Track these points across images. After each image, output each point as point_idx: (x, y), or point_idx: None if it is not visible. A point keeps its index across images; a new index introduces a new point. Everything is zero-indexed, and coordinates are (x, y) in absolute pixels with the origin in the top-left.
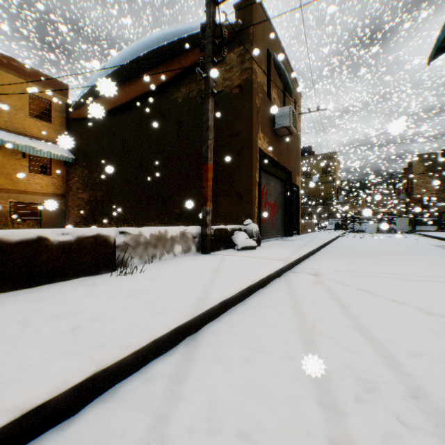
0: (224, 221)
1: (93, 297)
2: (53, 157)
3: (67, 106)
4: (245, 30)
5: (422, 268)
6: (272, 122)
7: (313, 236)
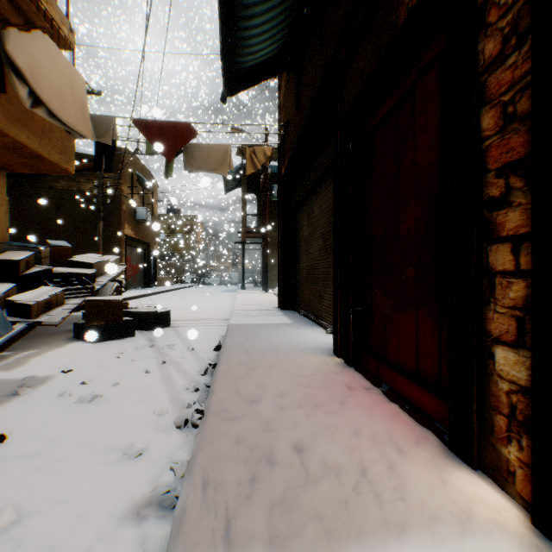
0: None
1: None
2: None
3: None
4: (117, 165)
5: (193, 295)
6: (135, 215)
7: (165, 287)
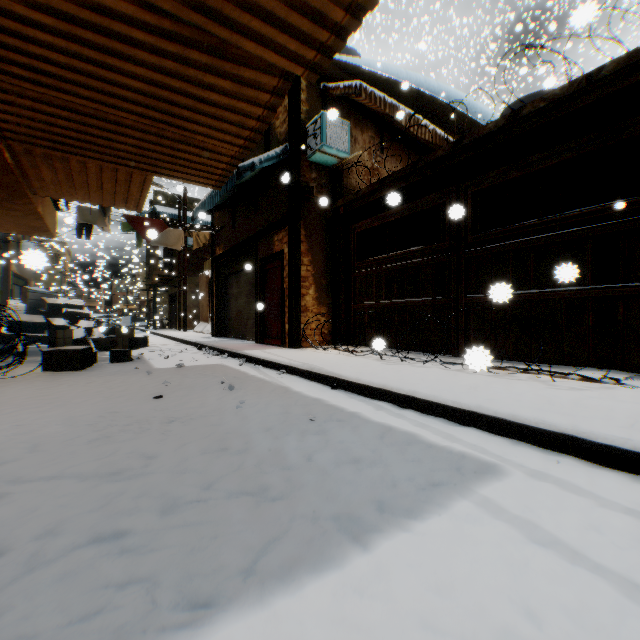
0: None
1: None
2: None
3: None
4: None
5: None
6: (20, 248)
7: None
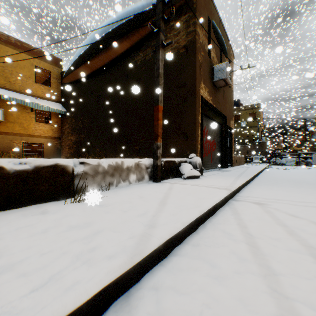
0: (172, 155)
1: (30, 229)
2: (51, 110)
3: (61, 75)
4: (190, 0)
5: None
6: (212, 76)
7: (244, 168)
